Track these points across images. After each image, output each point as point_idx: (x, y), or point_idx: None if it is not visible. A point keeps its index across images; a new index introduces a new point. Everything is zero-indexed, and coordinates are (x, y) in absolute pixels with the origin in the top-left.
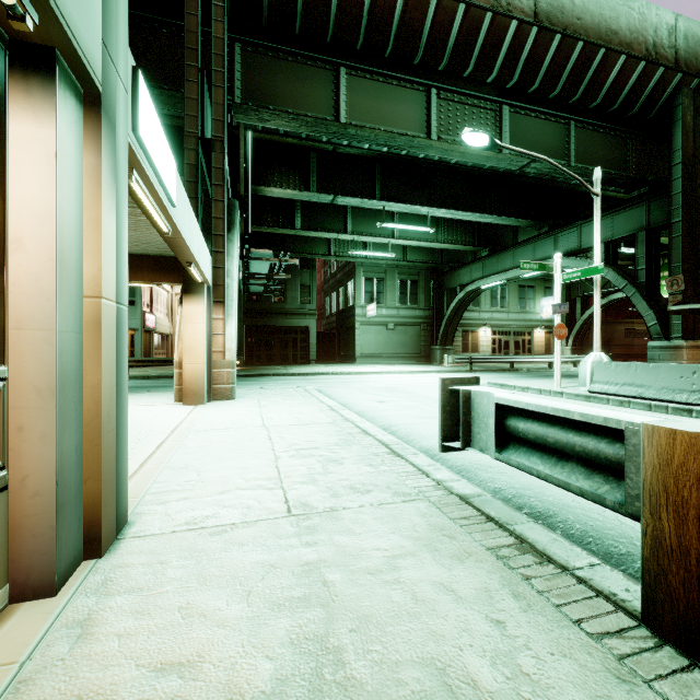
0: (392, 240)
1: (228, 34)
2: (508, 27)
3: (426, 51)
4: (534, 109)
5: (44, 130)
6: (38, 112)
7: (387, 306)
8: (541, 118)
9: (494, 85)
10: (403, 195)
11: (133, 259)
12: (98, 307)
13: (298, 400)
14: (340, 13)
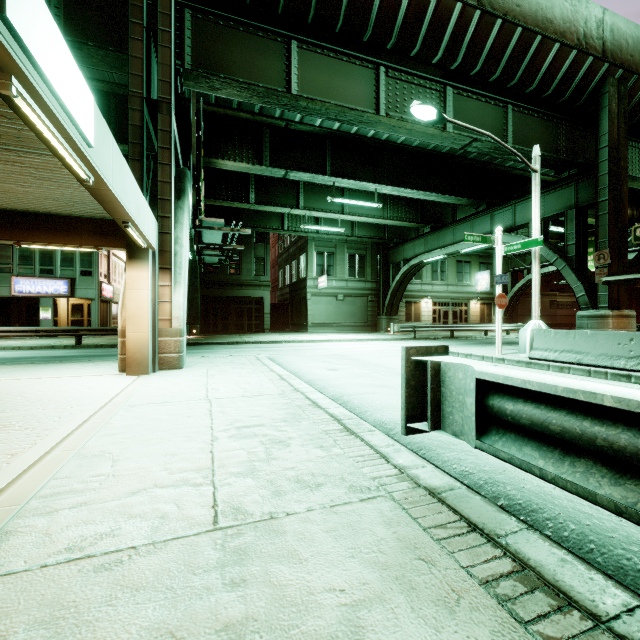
0: (341, 215)
1: None
2: (453, 9)
3: (375, 28)
4: (475, 92)
5: None
6: None
7: (337, 279)
8: (482, 101)
9: (439, 66)
10: (352, 172)
11: (72, 222)
12: None
13: (247, 369)
14: None
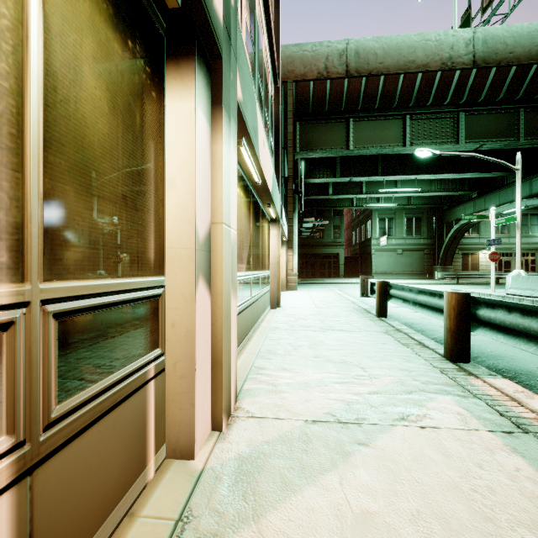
0: (394, 194)
1: (293, 119)
2: (453, 75)
3: (399, 101)
4: (486, 109)
5: (274, 231)
6: (274, 229)
7: (396, 237)
8: (493, 113)
9: (450, 104)
10: (397, 169)
11: None
12: (279, 260)
13: (325, 292)
14: (348, 98)
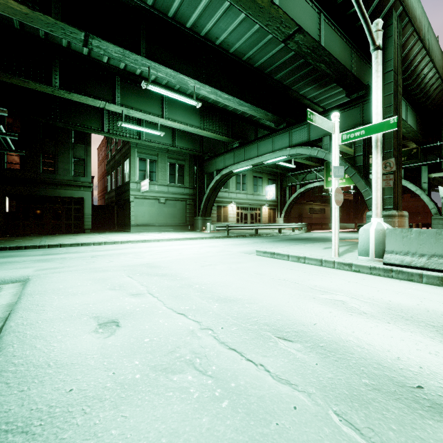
0: (161, 119)
1: None
2: None
3: None
4: None
5: None
6: None
7: (159, 184)
8: None
9: None
10: (170, 62)
11: None
12: None
13: None
14: None
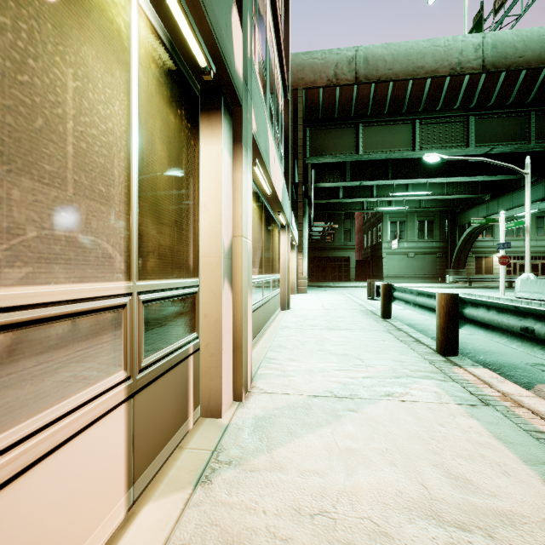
0: (405, 197)
1: (303, 125)
2: (462, 80)
3: (408, 106)
4: (496, 112)
5: (284, 237)
6: (284, 234)
7: (408, 241)
8: (503, 117)
9: (460, 109)
10: (407, 173)
11: None
12: (289, 264)
13: (334, 295)
14: (357, 104)
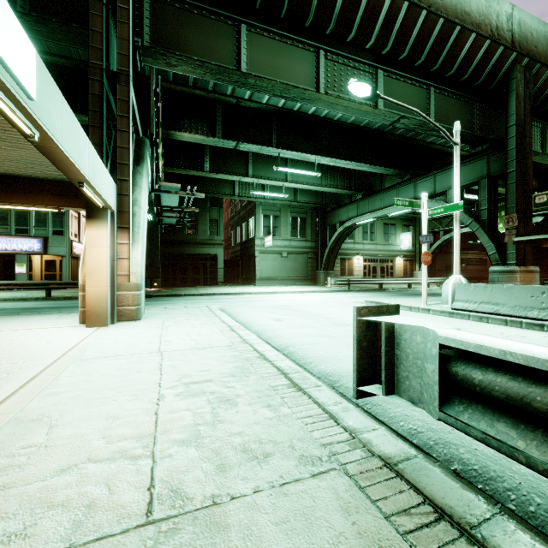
0: (285, 183)
1: None
2: None
3: (316, 15)
4: (402, 75)
5: None
6: None
7: (281, 238)
8: (408, 83)
9: (372, 51)
10: (295, 144)
11: (33, 183)
12: None
13: (200, 320)
14: None
